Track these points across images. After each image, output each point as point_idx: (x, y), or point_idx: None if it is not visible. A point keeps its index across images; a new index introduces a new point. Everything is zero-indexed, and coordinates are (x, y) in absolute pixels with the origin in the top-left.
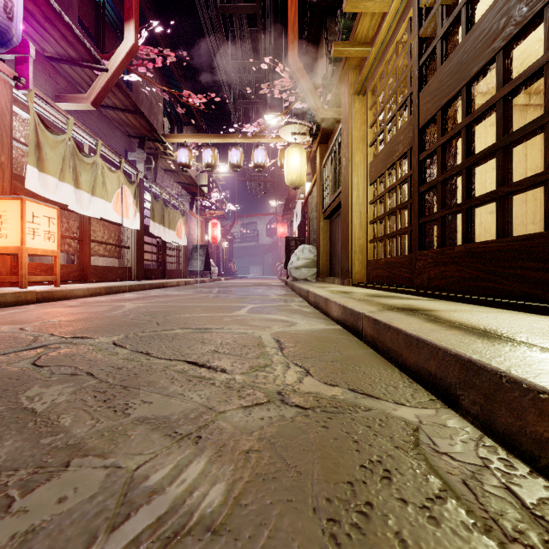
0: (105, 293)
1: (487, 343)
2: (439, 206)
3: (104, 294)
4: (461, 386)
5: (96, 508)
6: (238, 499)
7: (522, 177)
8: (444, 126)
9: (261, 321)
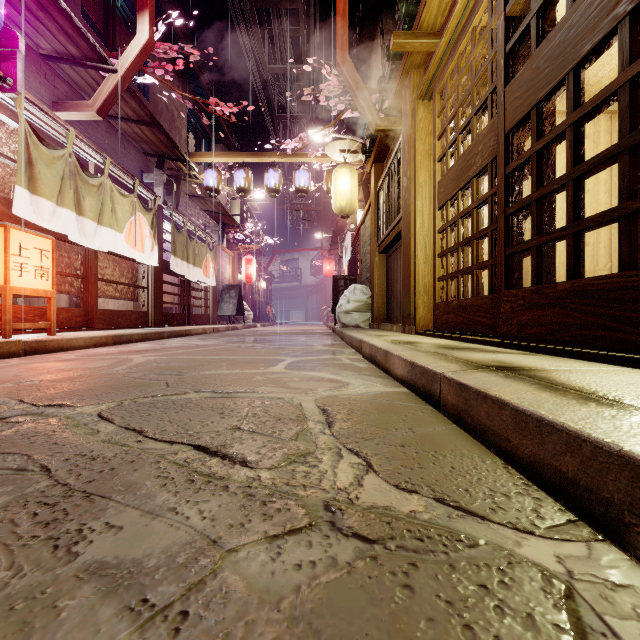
0: (112, 343)
1: None
2: (534, 231)
3: (111, 344)
4: (634, 509)
5: None
6: None
7: None
8: (541, 127)
9: (302, 380)
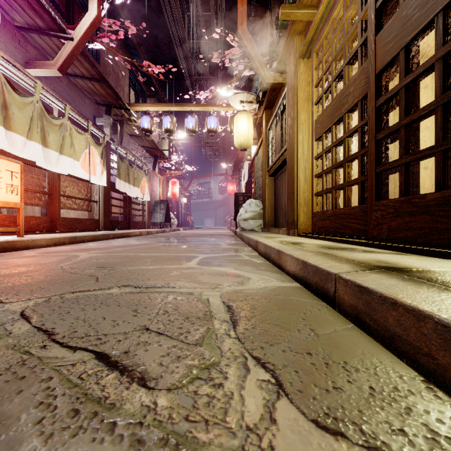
0: (69, 243)
1: None
2: (403, 151)
3: (68, 244)
4: None
5: None
6: None
7: None
8: (409, 65)
9: (210, 275)
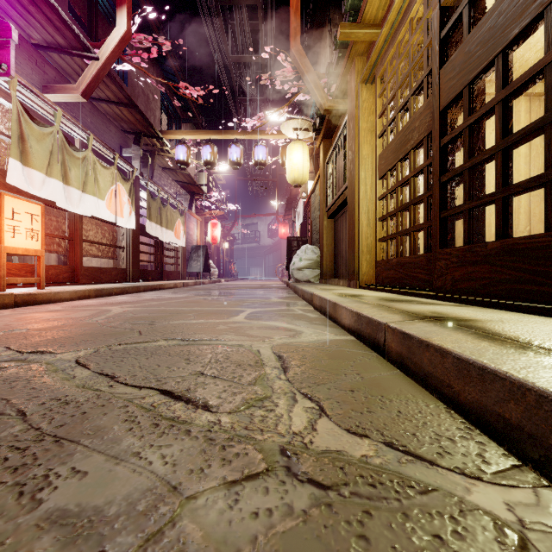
0: (94, 296)
1: None
2: (466, 197)
3: (94, 297)
4: None
5: None
6: None
7: (541, 171)
8: (472, 104)
9: (260, 329)
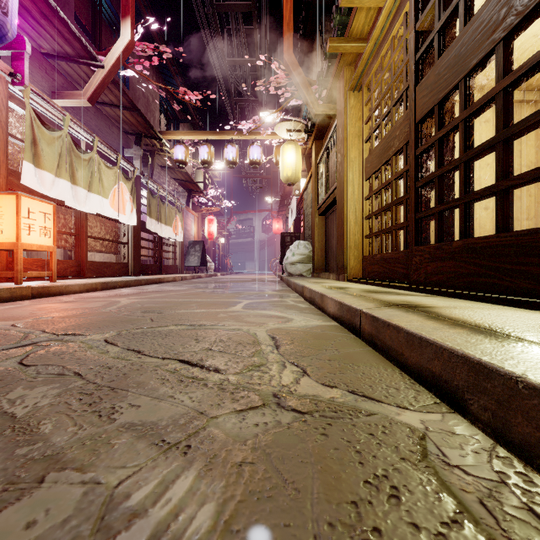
0: (101, 289)
1: (496, 343)
2: (436, 201)
3: (100, 290)
4: (469, 390)
5: (68, 535)
6: (229, 524)
7: (517, 173)
8: (442, 120)
9: (256, 317)
